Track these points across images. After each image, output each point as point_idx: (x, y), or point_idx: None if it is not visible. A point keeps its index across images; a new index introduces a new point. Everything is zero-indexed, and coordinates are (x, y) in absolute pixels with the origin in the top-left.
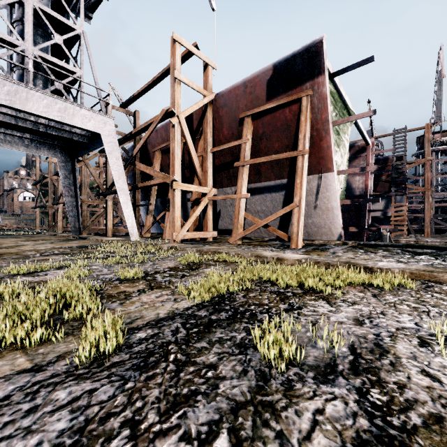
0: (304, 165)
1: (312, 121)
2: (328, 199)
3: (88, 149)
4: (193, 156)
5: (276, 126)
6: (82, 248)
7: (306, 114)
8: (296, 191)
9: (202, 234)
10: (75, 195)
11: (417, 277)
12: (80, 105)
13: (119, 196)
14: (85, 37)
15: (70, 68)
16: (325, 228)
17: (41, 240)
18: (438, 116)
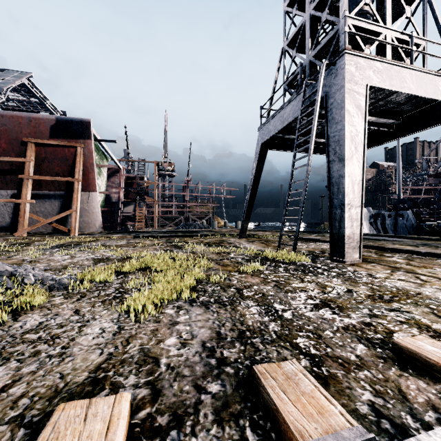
0: (79, 188)
1: (84, 161)
2: (94, 207)
3: None
4: None
5: (58, 156)
6: None
7: (81, 157)
8: (74, 202)
9: None
10: None
11: (122, 238)
12: None
13: None
14: None
15: None
16: (91, 224)
17: None
18: (165, 153)
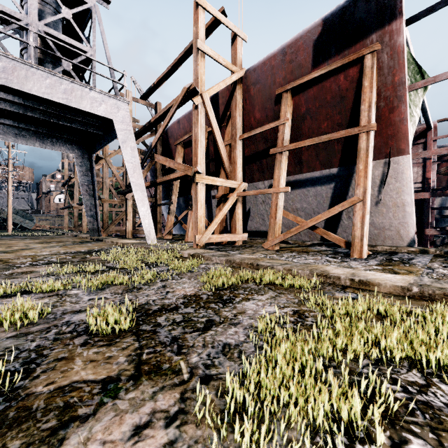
0: (369, 145)
1: (379, 86)
2: (398, 192)
3: (104, 142)
4: (220, 144)
5: (325, 99)
6: (88, 253)
7: (372, 76)
8: (358, 181)
9: (229, 237)
10: (93, 193)
11: None
12: (89, 87)
13: (134, 192)
14: (97, 11)
15: (80, 46)
16: (390, 230)
17: (56, 242)
18: None
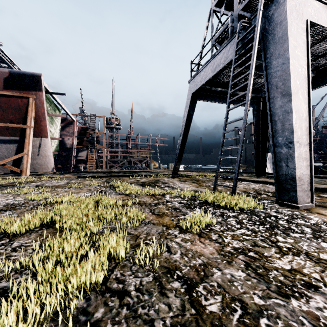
0: (31, 133)
1: (36, 111)
2: (46, 151)
3: None
4: None
5: (11, 105)
6: None
7: (32, 107)
8: (26, 146)
9: None
10: None
11: (67, 178)
12: None
13: None
14: None
15: None
16: (44, 165)
17: None
18: (113, 111)
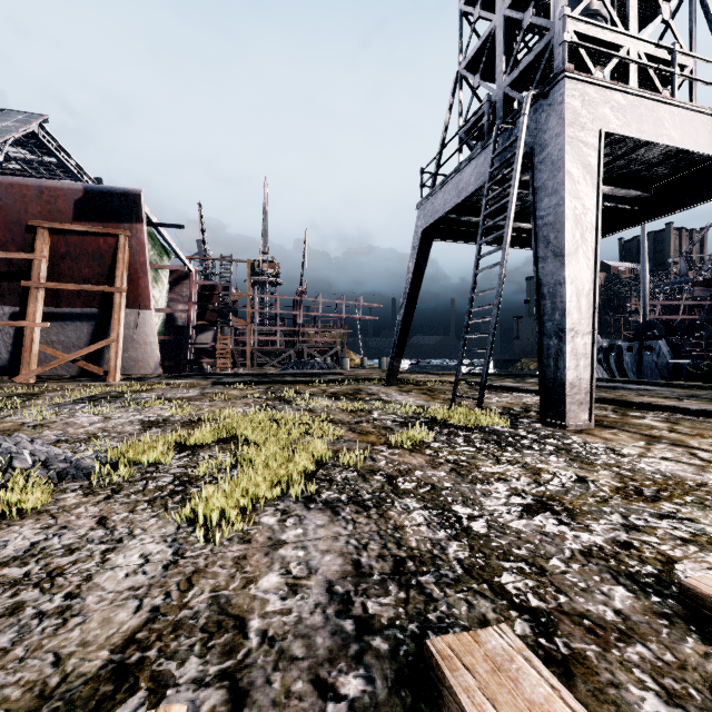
0: (122, 303)
1: (130, 259)
2: (147, 334)
3: None
4: None
5: (87, 251)
6: None
7: (125, 253)
8: (114, 327)
9: None
10: None
11: (193, 385)
12: None
13: None
14: None
15: None
16: (143, 362)
17: None
18: (265, 247)
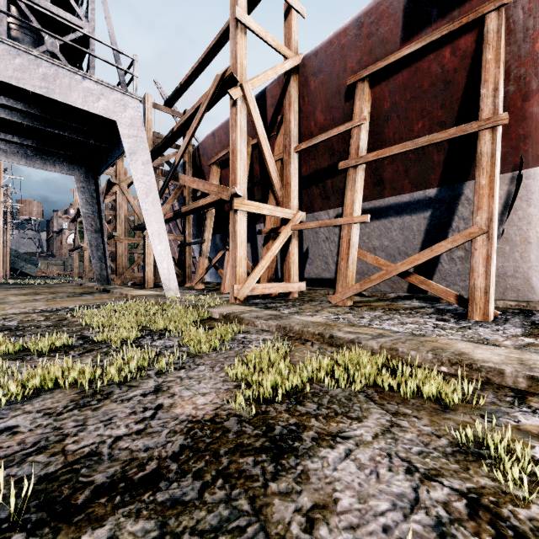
0: (496, 148)
1: (507, 61)
2: (530, 221)
3: (111, 158)
4: (267, 158)
5: (421, 87)
6: (74, 312)
7: (499, 44)
8: (479, 202)
9: (281, 286)
10: (100, 229)
11: None
12: (82, 73)
13: (147, 224)
14: None
15: (71, 19)
16: (514, 277)
17: (46, 294)
18: None
